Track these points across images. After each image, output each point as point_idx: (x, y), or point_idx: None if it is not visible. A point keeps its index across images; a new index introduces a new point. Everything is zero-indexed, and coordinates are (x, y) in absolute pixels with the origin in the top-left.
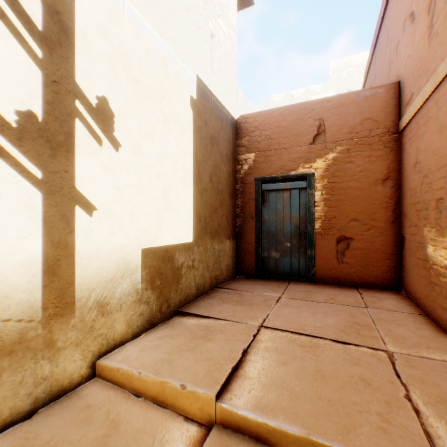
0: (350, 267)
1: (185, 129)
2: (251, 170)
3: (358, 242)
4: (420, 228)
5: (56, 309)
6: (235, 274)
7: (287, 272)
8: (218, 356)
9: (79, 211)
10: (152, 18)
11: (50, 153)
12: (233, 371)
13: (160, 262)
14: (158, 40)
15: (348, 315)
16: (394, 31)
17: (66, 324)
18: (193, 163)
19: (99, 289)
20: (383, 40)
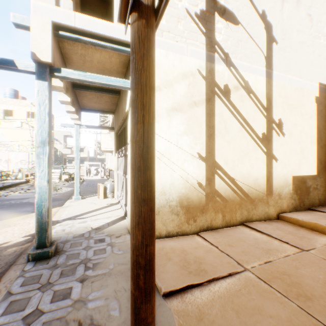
0: None
1: (311, 115)
2: None
3: None
4: None
5: (268, 192)
6: None
7: None
8: None
9: (273, 161)
10: (295, 73)
11: (267, 143)
12: None
13: (299, 183)
14: (298, 80)
15: None
16: None
17: (270, 198)
18: (316, 132)
19: (278, 189)
20: None
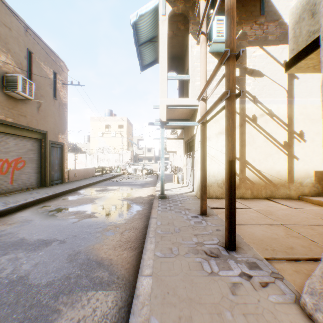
0: None
1: None
2: None
3: None
4: None
5: (289, 180)
6: None
7: None
8: None
9: (294, 159)
10: (318, 95)
11: (288, 148)
12: None
13: (322, 176)
14: None
15: None
16: None
17: (291, 185)
18: None
19: (299, 179)
20: None
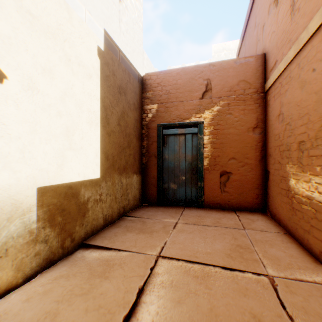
0: (230, 195)
1: (92, 75)
2: (154, 118)
3: (236, 175)
4: (283, 165)
5: None
6: (142, 202)
7: (182, 200)
8: (112, 301)
9: None
10: None
11: None
12: (125, 321)
13: (62, 199)
14: None
15: (231, 238)
16: (261, 16)
17: None
18: (101, 107)
19: None
20: (252, 25)
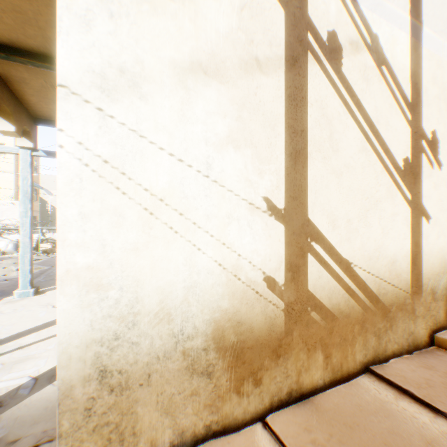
0: None
1: None
2: None
3: None
4: None
5: (414, 288)
6: None
7: None
8: None
9: (422, 220)
10: None
11: (412, 182)
12: None
13: None
14: None
15: None
16: None
17: (418, 300)
18: None
19: (431, 280)
20: None
